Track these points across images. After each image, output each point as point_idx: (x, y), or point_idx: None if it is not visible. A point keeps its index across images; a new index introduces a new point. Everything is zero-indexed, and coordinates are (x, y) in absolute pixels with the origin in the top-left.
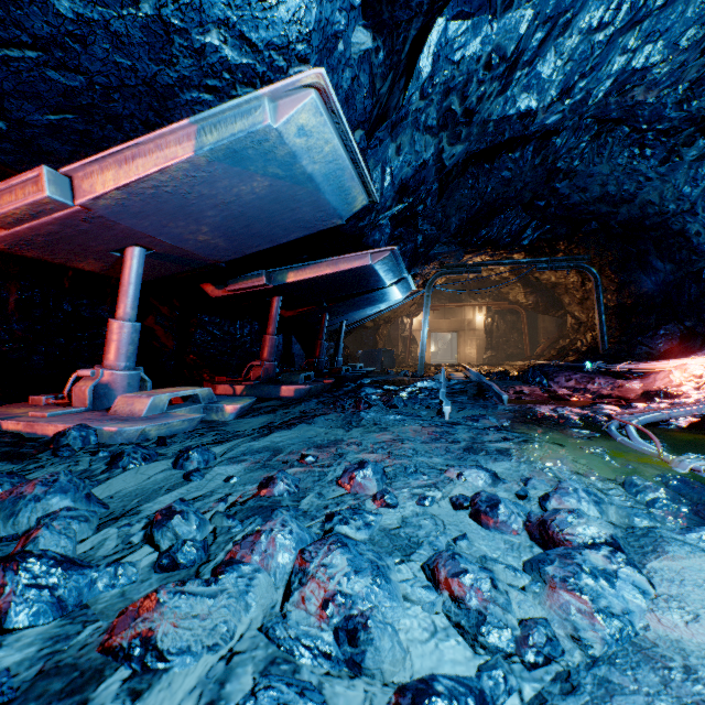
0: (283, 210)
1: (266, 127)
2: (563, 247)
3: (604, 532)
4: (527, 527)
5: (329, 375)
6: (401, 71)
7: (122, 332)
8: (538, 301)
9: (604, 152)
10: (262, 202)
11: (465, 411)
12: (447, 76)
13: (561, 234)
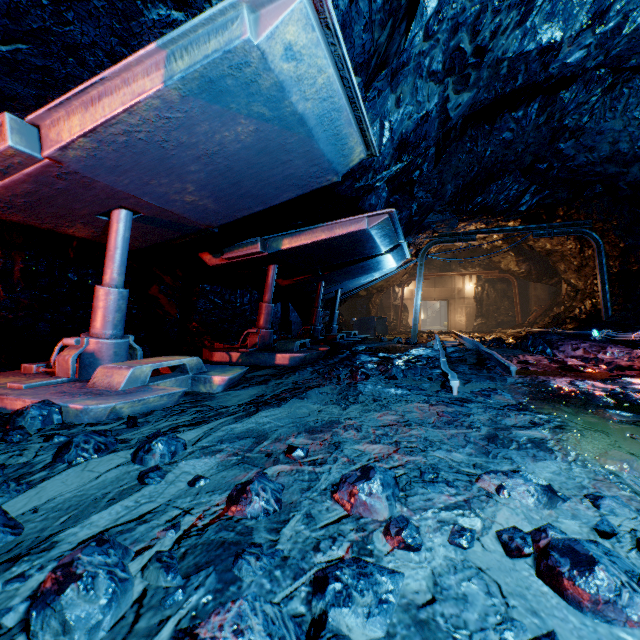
0: (273, 164)
1: (244, 43)
2: (562, 213)
3: None
4: None
5: (325, 342)
6: (401, 15)
7: (108, 298)
8: (530, 269)
9: (618, 105)
10: (249, 153)
11: (471, 384)
12: (456, 9)
13: (561, 198)
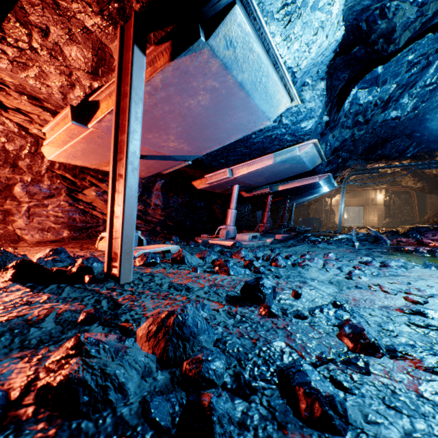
0: (290, 170)
1: (296, 155)
2: None
3: (399, 264)
4: (380, 266)
5: (290, 231)
6: (334, 103)
7: (232, 213)
8: (424, 185)
9: None
10: (284, 169)
11: (365, 246)
12: (356, 109)
13: (434, 148)
